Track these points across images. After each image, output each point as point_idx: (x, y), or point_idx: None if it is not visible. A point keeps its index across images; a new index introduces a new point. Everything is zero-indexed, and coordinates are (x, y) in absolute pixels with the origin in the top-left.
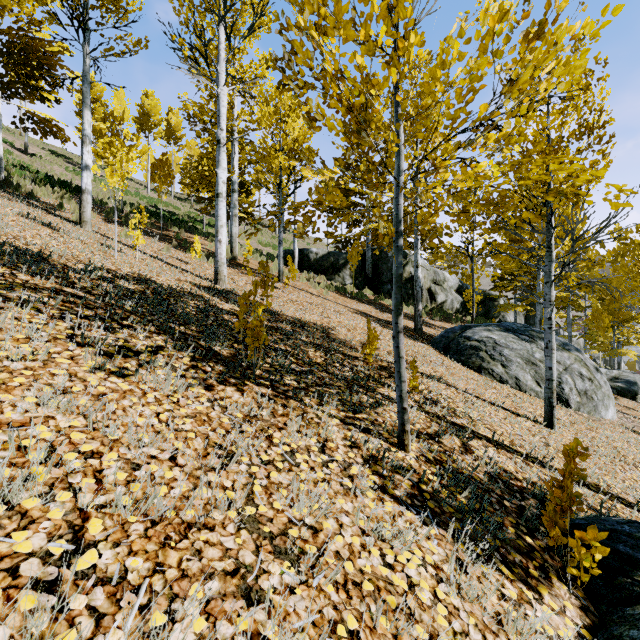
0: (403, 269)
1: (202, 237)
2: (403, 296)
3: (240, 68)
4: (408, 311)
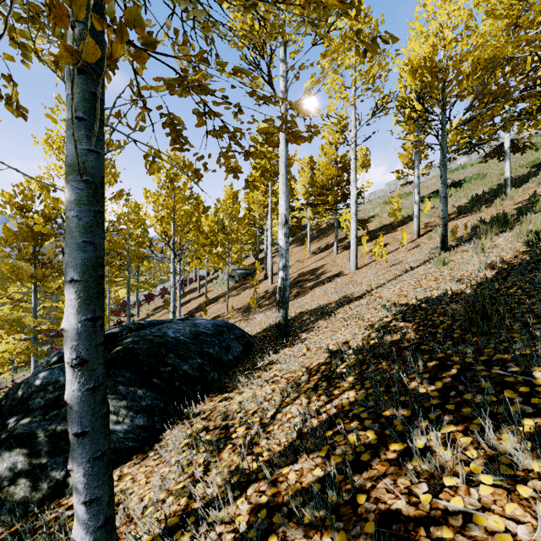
0: None
1: None
2: None
3: None
4: None
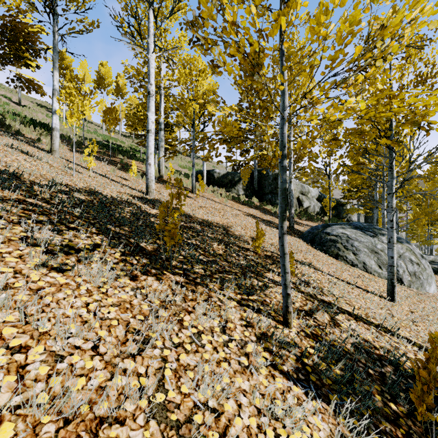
0: None
1: (139, 162)
2: None
3: (165, 43)
4: None
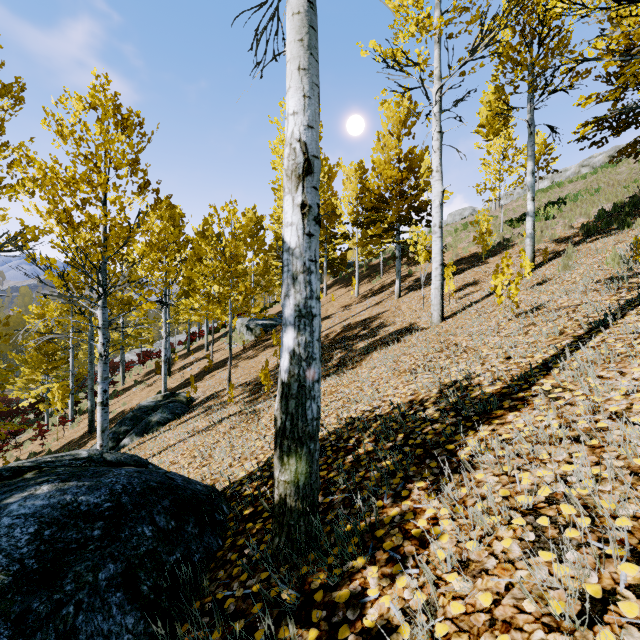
0: None
1: None
2: None
3: None
4: None
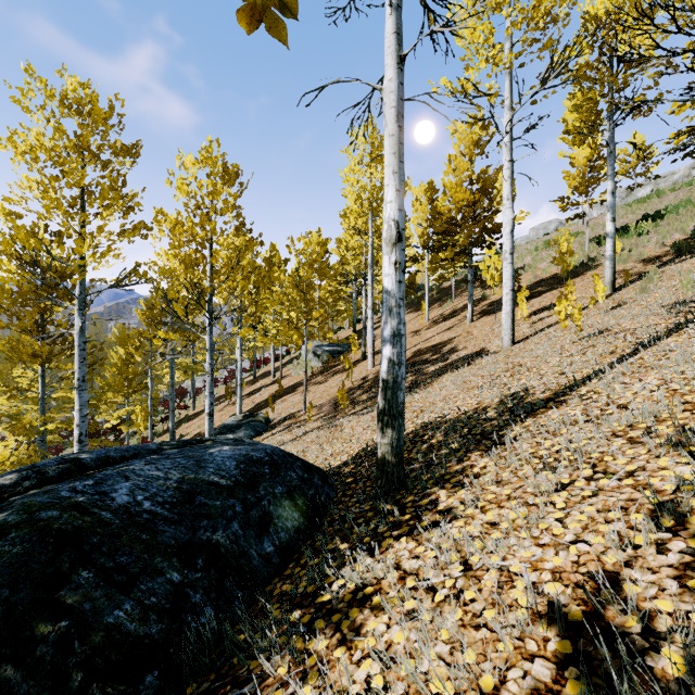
0: None
1: None
2: None
3: None
4: None
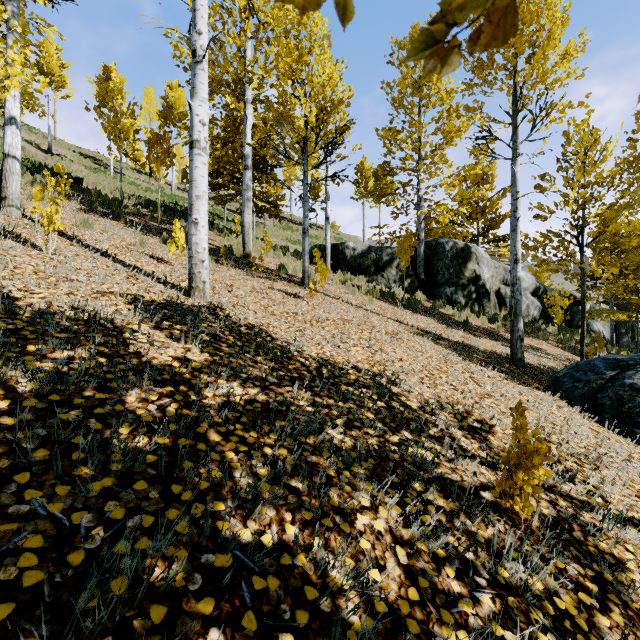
0: (465, 266)
1: (216, 232)
2: (465, 301)
3: None
4: (478, 323)
